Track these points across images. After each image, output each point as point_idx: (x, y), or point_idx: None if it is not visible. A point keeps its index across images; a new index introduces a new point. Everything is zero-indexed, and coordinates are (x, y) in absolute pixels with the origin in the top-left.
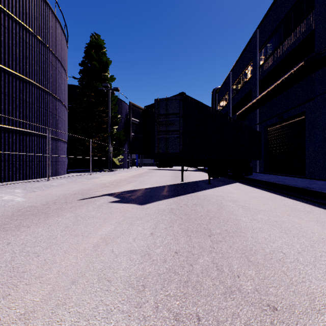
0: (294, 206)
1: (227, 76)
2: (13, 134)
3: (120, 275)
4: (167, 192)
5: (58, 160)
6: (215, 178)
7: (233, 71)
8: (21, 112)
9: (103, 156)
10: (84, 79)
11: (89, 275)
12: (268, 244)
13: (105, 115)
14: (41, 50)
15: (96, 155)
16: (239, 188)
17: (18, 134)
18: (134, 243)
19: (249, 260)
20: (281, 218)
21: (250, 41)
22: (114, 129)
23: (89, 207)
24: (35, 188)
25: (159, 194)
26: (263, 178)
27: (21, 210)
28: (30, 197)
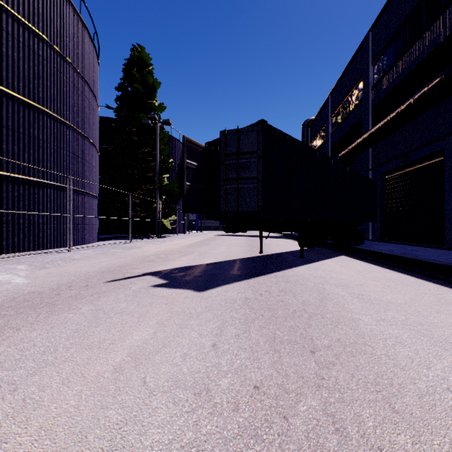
0: (441, 296)
1: (325, 102)
2: (20, 186)
3: (152, 440)
4: (239, 270)
5: (84, 222)
6: (308, 248)
7: (333, 95)
8: (31, 154)
9: (148, 217)
10: (122, 108)
11: (94, 438)
12: (419, 372)
13: (152, 159)
14: (60, 67)
15: (139, 215)
16: (347, 264)
17: (27, 185)
18: (183, 364)
19: (394, 409)
20: (428, 317)
21: (358, 50)
22: (165, 179)
23: (119, 295)
24: (47, 262)
25: (227, 273)
26: (381, 248)
27: (16, 299)
28: (36, 278)
